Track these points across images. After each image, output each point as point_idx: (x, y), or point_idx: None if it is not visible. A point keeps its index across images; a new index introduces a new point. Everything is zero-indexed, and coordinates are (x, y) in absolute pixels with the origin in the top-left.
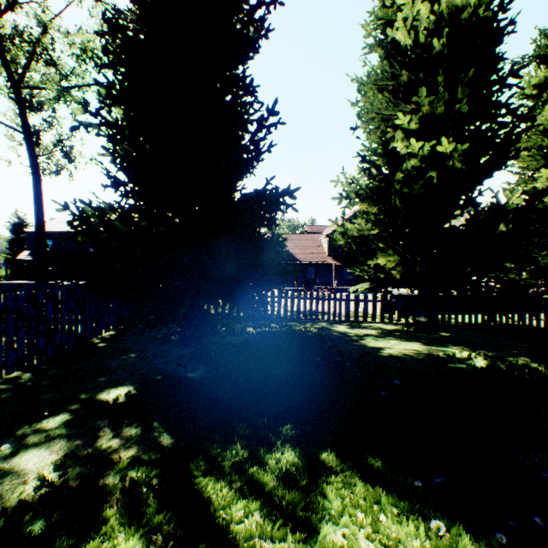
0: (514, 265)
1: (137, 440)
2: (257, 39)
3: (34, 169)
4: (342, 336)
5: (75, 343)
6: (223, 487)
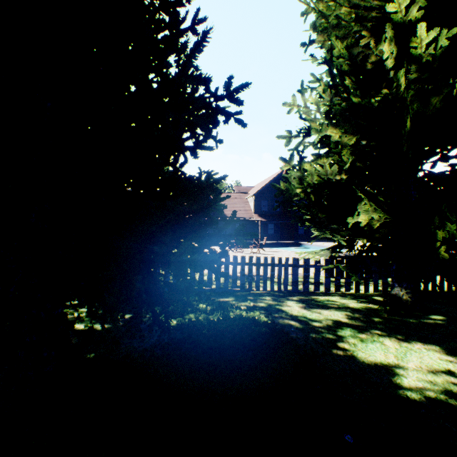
0: None
1: None
2: None
3: None
4: (304, 329)
5: None
6: None
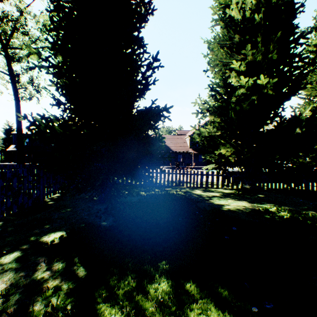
0: (301, 154)
1: (62, 272)
2: (146, 15)
3: (16, 96)
4: (198, 197)
5: (33, 202)
6: (116, 312)
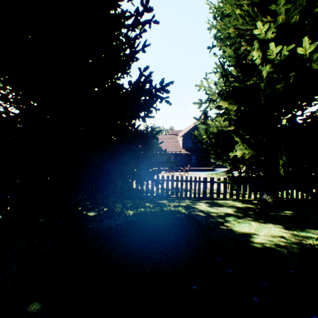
0: None
1: None
2: None
3: None
4: (206, 216)
5: None
6: None
